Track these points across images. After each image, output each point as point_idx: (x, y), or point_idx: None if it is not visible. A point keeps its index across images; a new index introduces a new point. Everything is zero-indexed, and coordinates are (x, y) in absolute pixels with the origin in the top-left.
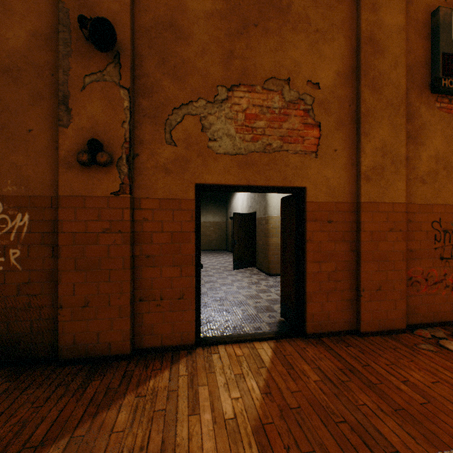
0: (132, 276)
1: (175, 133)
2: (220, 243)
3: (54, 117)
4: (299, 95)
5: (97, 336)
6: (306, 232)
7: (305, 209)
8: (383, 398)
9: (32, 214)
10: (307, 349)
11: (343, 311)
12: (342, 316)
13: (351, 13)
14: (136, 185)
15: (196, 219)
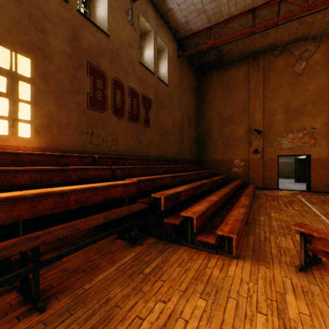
0: (263, 173)
1: (272, 145)
2: (290, 173)
3: (247, 145)
4: (307, 132)
5: (256, 184)
6: (310, 165)
7: (310, 160)
8: (319, 195)
9: (244, 162)
10: (308, 192)
11: (324, 186)
12: (323, 188)
13: (327, 107)
14: (263, 156)
15: (277, 162)
